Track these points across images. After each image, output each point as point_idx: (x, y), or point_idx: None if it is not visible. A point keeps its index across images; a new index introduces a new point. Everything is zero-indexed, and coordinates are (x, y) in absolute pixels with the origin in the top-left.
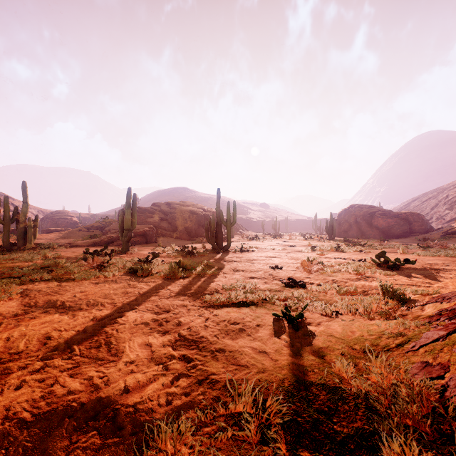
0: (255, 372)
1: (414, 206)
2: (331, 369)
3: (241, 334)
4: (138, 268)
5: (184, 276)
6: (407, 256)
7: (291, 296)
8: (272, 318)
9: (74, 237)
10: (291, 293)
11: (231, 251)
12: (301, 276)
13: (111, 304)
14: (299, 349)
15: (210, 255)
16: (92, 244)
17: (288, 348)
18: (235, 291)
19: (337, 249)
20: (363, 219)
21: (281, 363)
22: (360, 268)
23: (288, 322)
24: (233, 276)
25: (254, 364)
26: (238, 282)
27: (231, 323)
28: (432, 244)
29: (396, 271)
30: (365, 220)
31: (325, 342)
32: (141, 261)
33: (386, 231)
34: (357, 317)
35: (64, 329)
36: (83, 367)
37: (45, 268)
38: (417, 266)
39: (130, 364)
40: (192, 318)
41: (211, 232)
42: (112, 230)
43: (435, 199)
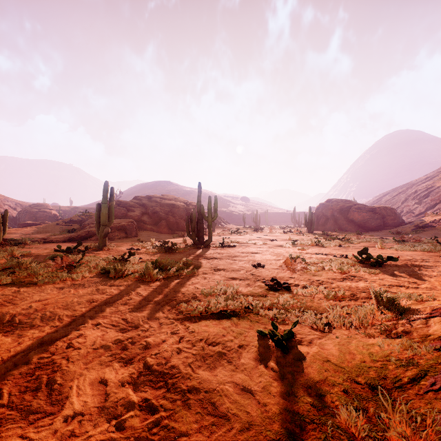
0: (238, 429)
1: (385, 201)
2: (335, 420)
3: (220, 361)
4: (111, 268)
5: (161, 277)
6: (386, 251)
7: (276, 303)
8: (257, 334)
9: (51, 231)
10: (275, 298)
11: (212, 246)
12: (284, 276)
13: (71, 317)
14: (292, 384)
15: (191, 251)
16: (69, 239)
17: (277, 381)
18: (215, 297)
19: (317, 243)
20: (339, 212)
21: (271, 411)
22: (344, 267)
23: (277, 347)
24: (213, 276)
25: (237, 414)
26: (218, 285)
27: (210, 343)
28: (406, 238)
29: (379, 269)
30: (342, 214)
31: (321, 372)
32: (116, 259)
33: (361, 225)
34: (352, 332)
35: (1, 359)
36: (4, 428)
37: (6, 269)
38: (399, 263)
39: (73, 419)
40: (163, 337)
41: (192, 227)
42: (91, 224)
43: (405, 194)
